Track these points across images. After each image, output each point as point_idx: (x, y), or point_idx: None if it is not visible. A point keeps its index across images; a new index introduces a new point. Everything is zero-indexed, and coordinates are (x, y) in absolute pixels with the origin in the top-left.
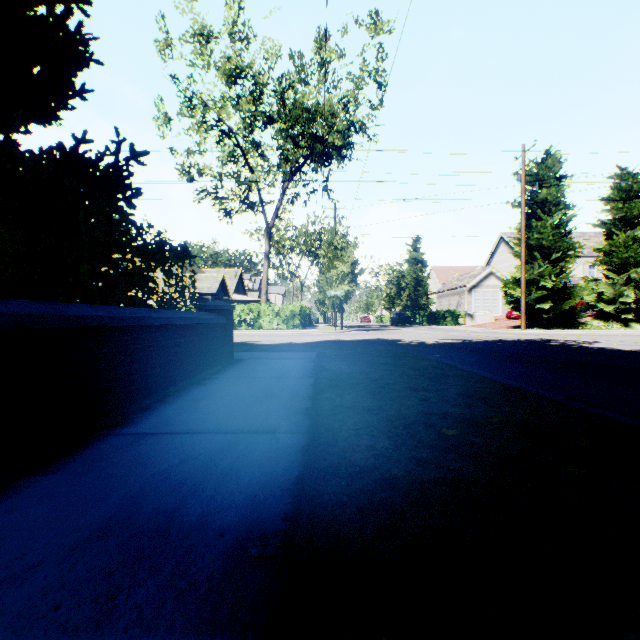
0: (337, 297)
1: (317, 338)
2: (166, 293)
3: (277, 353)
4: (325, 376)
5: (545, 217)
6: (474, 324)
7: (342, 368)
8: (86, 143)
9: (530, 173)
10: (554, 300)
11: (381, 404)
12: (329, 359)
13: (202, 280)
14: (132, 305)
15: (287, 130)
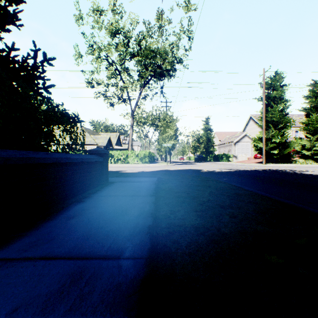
0: (168, 147)
1: (157, 168)
2: (68, 143)
3: (134, 178)
4: (162, 195)
5: (275, 106)
6: (237, 161)
7: (172, 188)
8: (15, 50)
9: (267, 83)
10: (279, 149)
11: (204, 221)
12: (164, 182)
13: (99, 138)
14: (32, 149)
15: (142, 61)
